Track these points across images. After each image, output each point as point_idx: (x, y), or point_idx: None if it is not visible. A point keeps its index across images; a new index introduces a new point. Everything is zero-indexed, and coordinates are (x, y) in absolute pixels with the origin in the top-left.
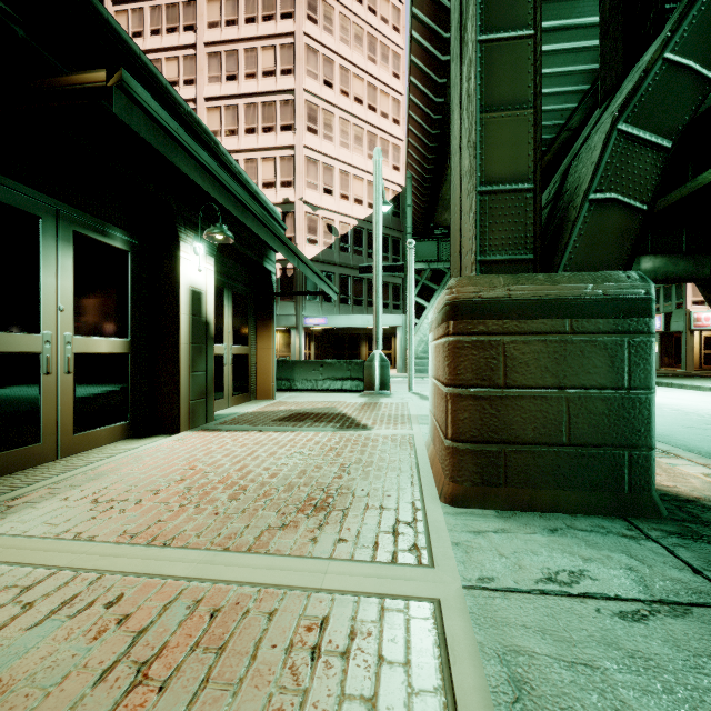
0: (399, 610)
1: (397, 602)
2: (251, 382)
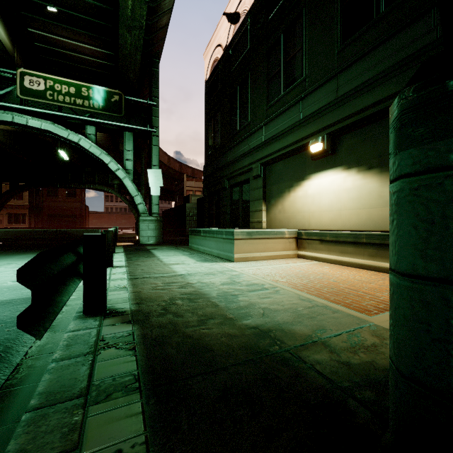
0: (372, 312)
1: (377, 313)
2: None
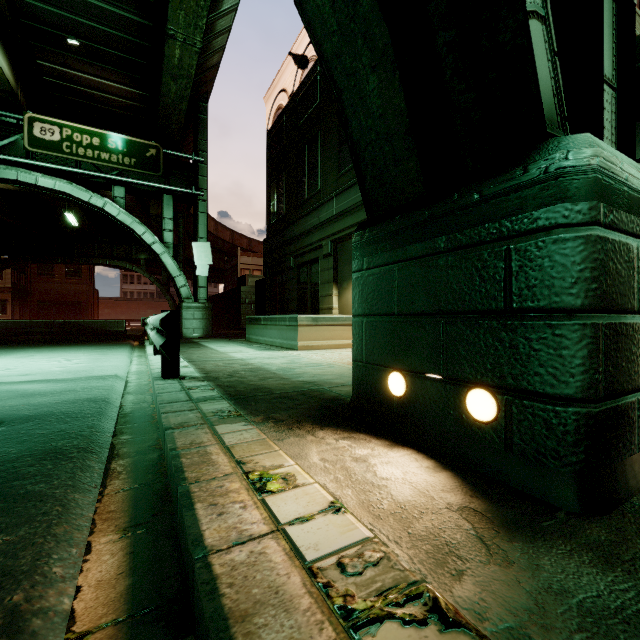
0: None
1: None
2: None
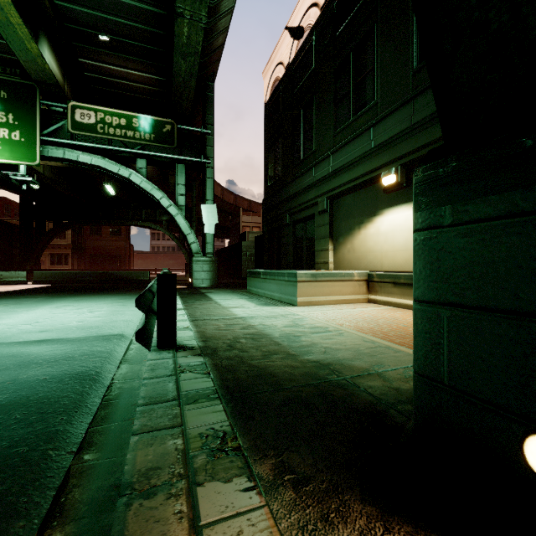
0: None
1: None
2: None
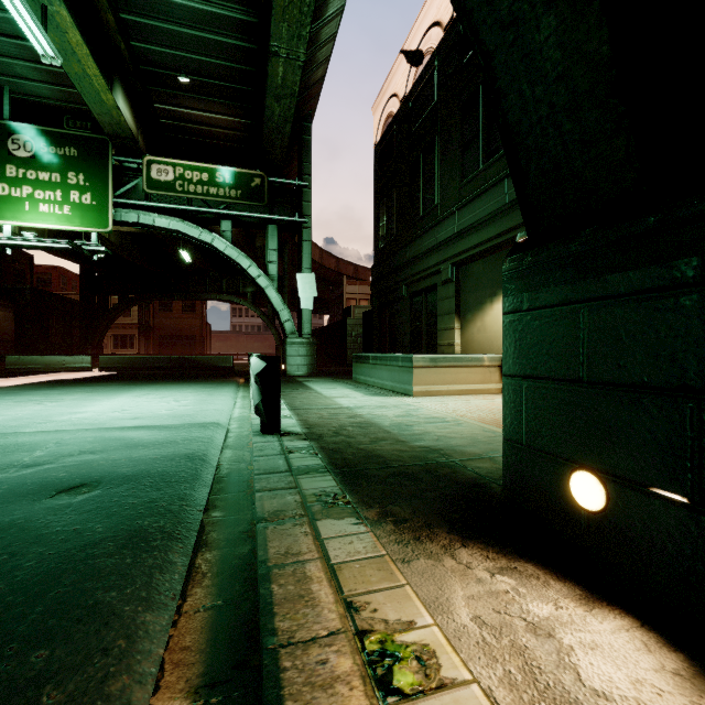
0: None
1: None
2: None
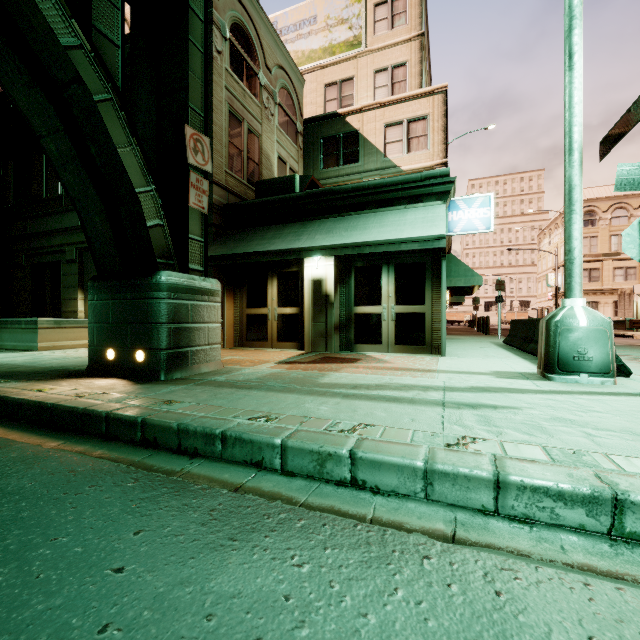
0: None
1: None
2: (432, 338)
